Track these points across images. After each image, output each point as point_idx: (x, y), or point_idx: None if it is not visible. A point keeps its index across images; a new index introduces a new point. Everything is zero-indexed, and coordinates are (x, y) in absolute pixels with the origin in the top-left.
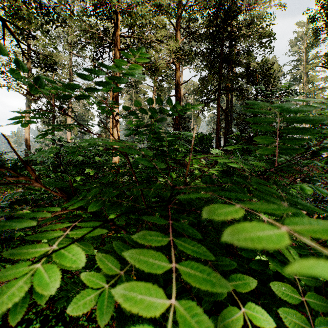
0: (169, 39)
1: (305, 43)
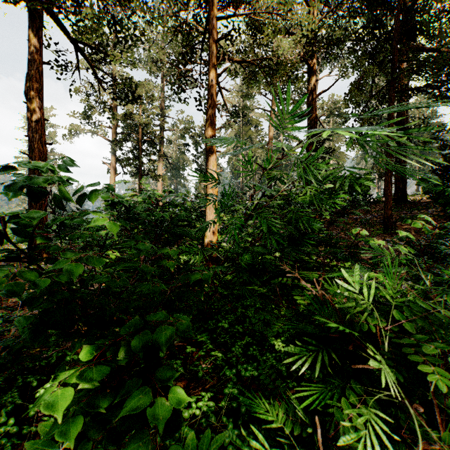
0: (301, 3)
1: None
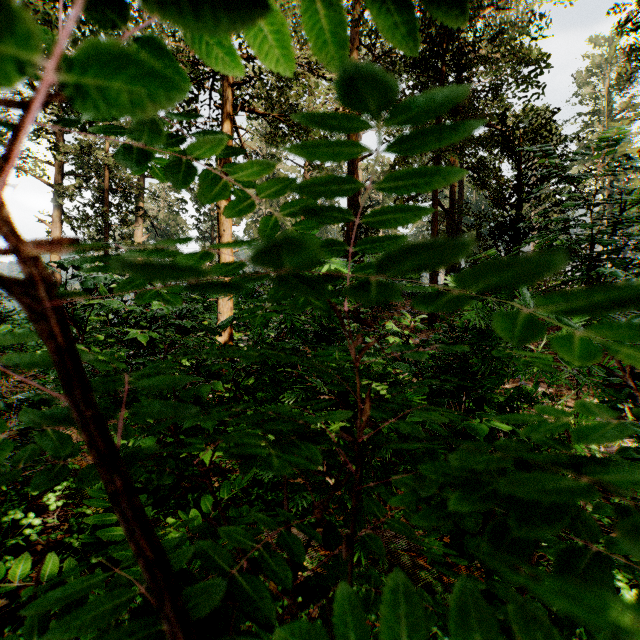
0: None
1: (607, 79)
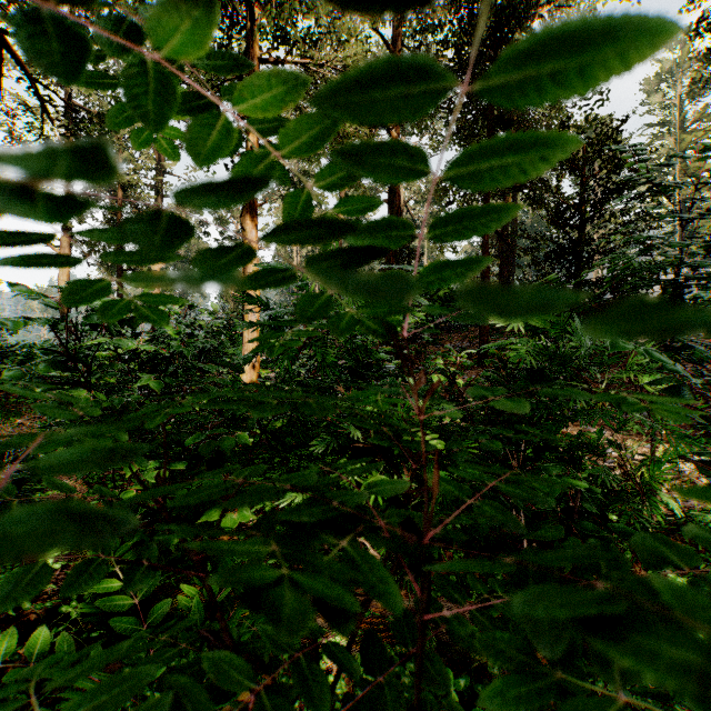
0: None
1: (679, 86)
